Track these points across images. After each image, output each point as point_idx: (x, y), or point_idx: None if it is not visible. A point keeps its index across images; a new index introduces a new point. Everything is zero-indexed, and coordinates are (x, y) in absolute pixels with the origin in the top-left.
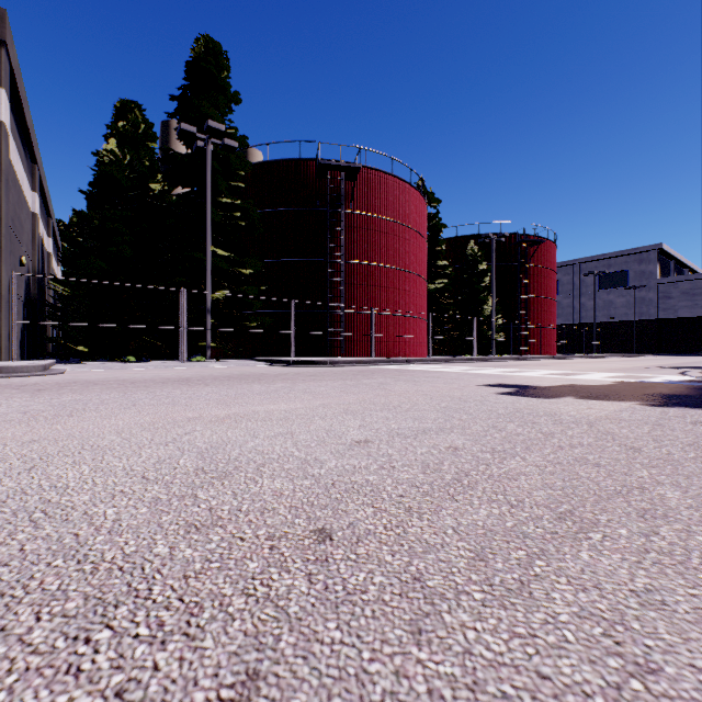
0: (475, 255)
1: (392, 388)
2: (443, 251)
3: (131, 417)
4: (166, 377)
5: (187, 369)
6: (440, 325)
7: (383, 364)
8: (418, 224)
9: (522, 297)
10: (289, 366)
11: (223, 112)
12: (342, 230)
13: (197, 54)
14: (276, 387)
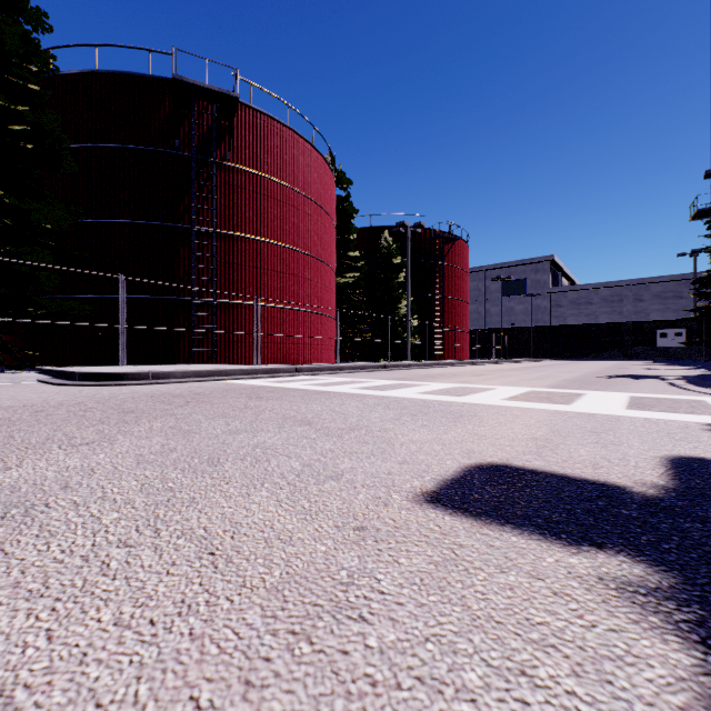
0: (389, 247)
1: None
2: (355, 240)
3: None
4: None
5: None
6: (351, 325)
7: (256, 377)
8: (323, 198)
9: (437, 298)
10: (63, 385)
11: None
12: (215, 187)
13: None
14: None
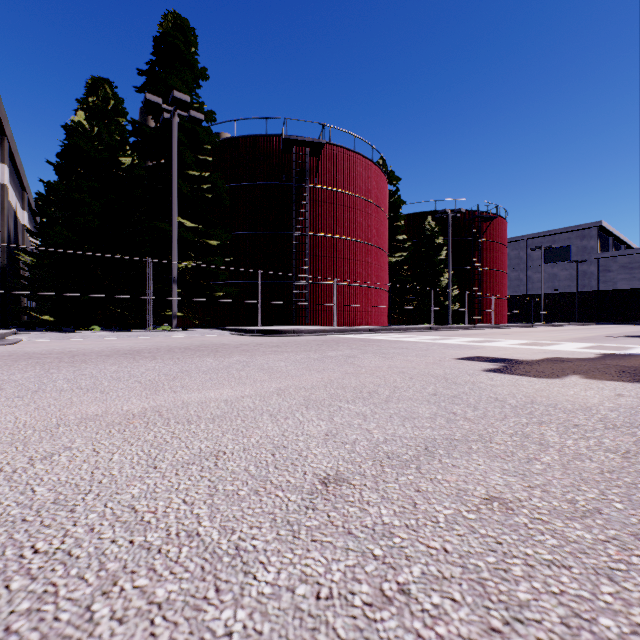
0: (432, 229)
1: (361, 363)
2: (402, 226)
3: (3, 415)
4: (117, 349)
5: (149, 338)
6: (399, 295)
7: (347, 333)
8: (379, 199)
9: (476, 270)
10: (253, 336)
11: (190, 87)
12: (307, 204)
13: (165, 30)
14: (230, 362)
